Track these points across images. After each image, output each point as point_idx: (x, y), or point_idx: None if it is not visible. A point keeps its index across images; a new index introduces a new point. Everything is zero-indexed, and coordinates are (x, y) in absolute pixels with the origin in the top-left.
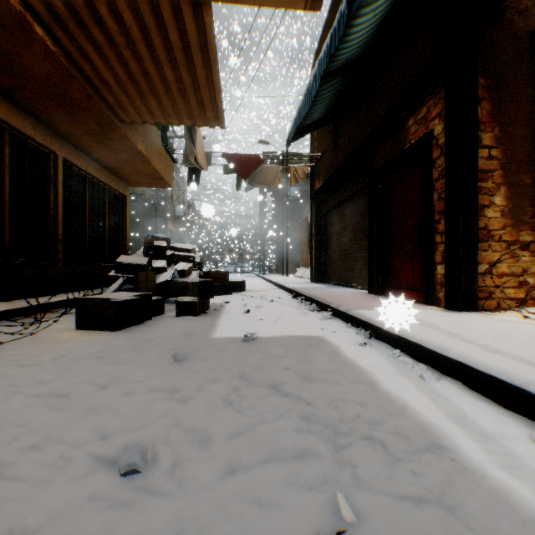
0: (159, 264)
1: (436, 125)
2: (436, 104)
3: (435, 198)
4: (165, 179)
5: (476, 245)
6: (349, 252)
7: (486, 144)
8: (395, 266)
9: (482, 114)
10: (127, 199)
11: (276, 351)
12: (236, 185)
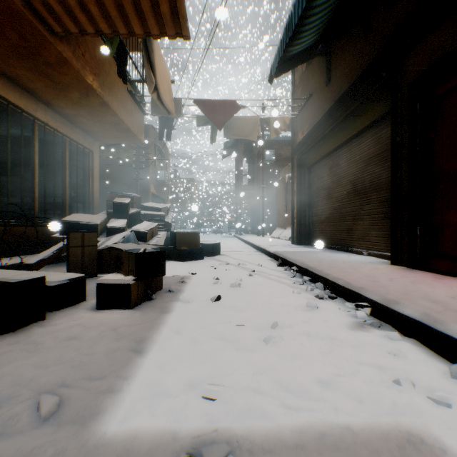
0: (116, 224)
1: None
2: None
3: None
4: (132, 131)
5: None
6: (345, 208)
7: None
8: (452, 225)
9: None
10: (95, 155)
11: None
12: (211, 138)
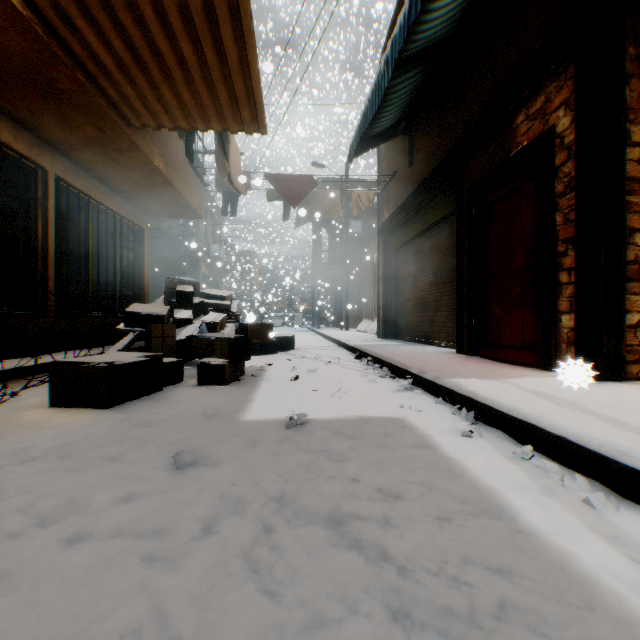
0: (182, 315)
1: (560, 118)
2: (560, 88)
3: (558, 221)
4: (192, 207)
5: (623, 285)
6: (427, 299)
7: (636, 140)
8: (495, 316)
9: (631, 97)
10: (145, 233)
11: (336, 446)
12: (284, 215)
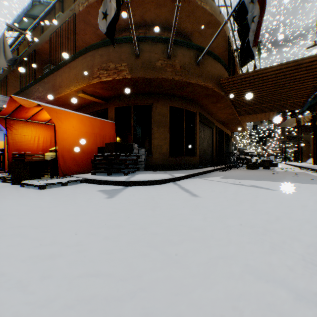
0: (248, 157)
1: None
2: None
3: None
4: (245, 130)
5: None
6: None
7: None
8: None
9: None
10: (230, 136)
11: (291, 171)
12: (273, 128)
